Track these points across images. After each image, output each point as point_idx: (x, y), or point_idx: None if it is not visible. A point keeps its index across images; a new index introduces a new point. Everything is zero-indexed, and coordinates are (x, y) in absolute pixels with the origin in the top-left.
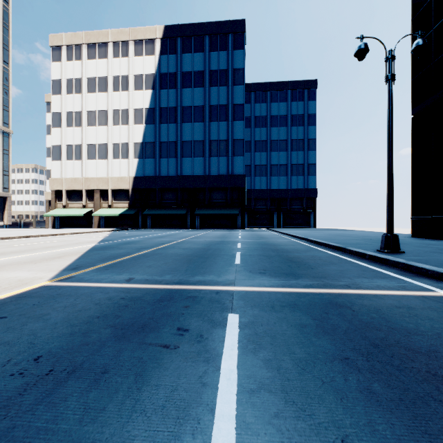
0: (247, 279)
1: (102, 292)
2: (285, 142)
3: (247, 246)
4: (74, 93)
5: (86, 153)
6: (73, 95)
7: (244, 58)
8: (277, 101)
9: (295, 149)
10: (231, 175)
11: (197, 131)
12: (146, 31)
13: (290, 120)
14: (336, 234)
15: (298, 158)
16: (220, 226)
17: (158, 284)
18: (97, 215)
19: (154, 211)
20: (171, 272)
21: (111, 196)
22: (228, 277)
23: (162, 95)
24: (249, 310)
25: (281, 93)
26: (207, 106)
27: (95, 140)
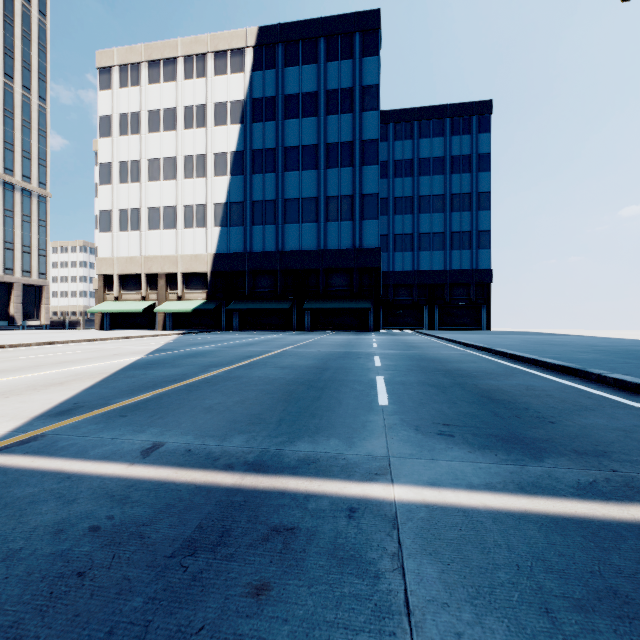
0: (418, 457)
1: (60, 497)
2: (441, 199)
3: (392, 364)
4: (130, 133)
5: (147, 220)
6: (128, 136)
7: (379, 69)
8: (429, 136)
9: (458, 209)
10: (359, 249)
11: (307, 184)
12: (231, 37)
13: (449, 165)
14: (536, 341)
15: (462, 223)
16: (342, 327)
17: (207, 467)
18: (162, 311)
19: (242, 304)
20: (247, 427)
21: (182, 282)
22: (370, 448)
23: (255, 132)
24: (472, 630)
25: (435, 123)
26: (322, 146)
27: (159, 201)
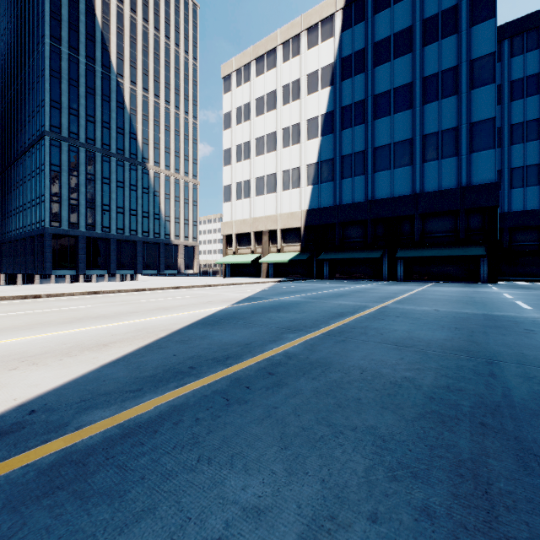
0: None
1: None
2: None
3: None
4: (243, 121)
5: (254, 188)
6: (241, 124)
7: None
8: None
9: None
10: (466, 187)
11: (399, 127)
12: (322, 9)
13: None
14: None
15: None
16: (442, 277)
17: None
18: (265, 262)
19: (332, 255)
20: None
21: (280, 237)
22: None
23: (344, 89)
24: None
25: None
26: (417, 82)
27: (263, 171)
